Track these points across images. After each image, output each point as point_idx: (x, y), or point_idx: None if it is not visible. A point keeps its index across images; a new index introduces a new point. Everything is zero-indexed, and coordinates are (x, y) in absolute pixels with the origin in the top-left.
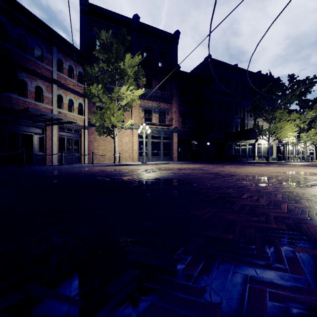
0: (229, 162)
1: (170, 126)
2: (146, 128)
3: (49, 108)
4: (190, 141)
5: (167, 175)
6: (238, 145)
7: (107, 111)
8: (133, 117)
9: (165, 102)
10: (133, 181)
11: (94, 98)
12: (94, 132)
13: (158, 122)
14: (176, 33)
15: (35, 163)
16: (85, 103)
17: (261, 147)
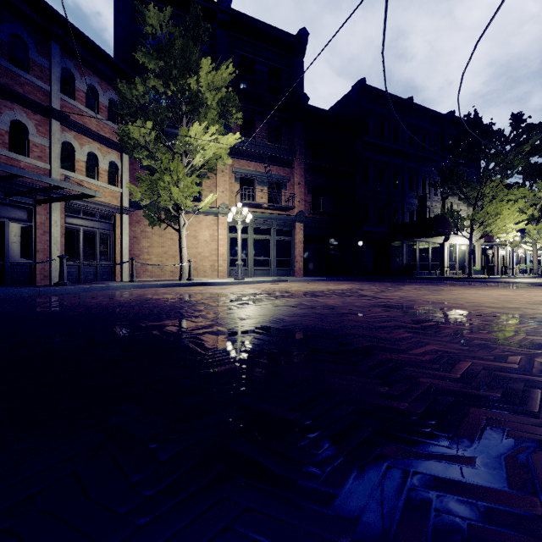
0: (400, 278)
1: (289, 210)
2: (243, 211)
3: (44, 169)
4: (327, 239)
5: (289, 312)
6: (415, 247)
7: (163, 176)
8: (220, 192)
9: (280, 164)
10: (190, 341)
11: (139, 151)
12: (142, 221)
13: (266, 202)
14: (301, 34)
15: (12, 281)
16: (124, 163)
17: (454, 251)
